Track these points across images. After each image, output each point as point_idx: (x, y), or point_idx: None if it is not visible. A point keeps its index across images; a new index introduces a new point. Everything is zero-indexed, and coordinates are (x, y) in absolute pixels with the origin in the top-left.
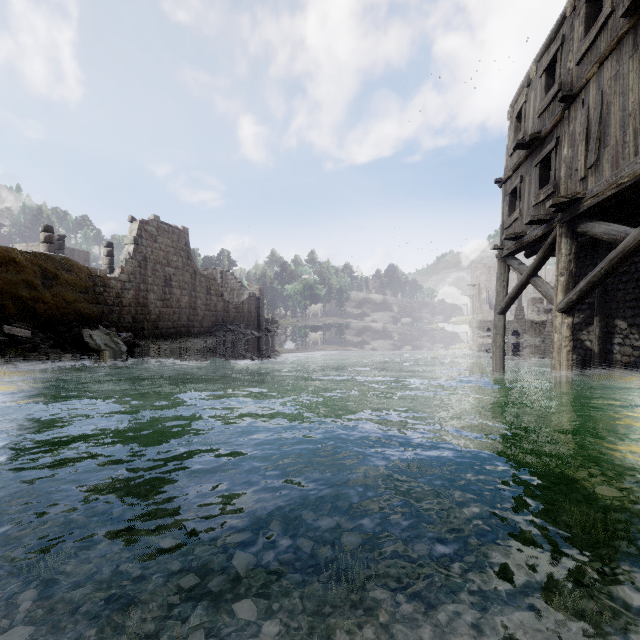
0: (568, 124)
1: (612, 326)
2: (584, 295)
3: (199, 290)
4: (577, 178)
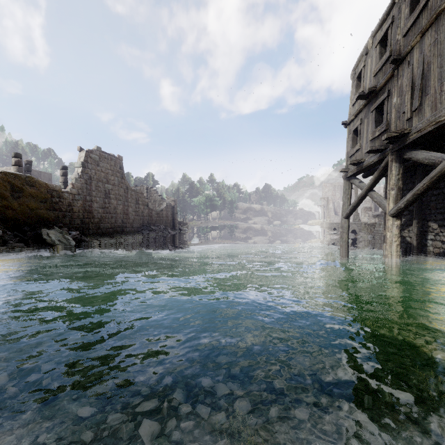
0: (397, 80)
1: (426, 226)
2: (410, 204)
3: (130, 201)
4: (404, 119)
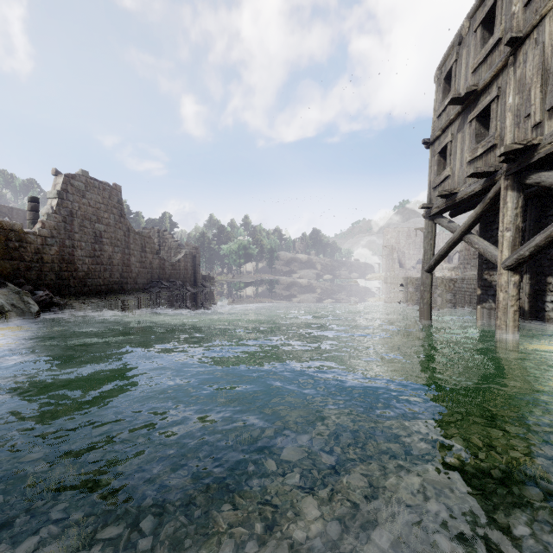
0: (514, 70)
1: (544, 284)
2: (539, 251)
3: (133, 247)
4: (528, 125)
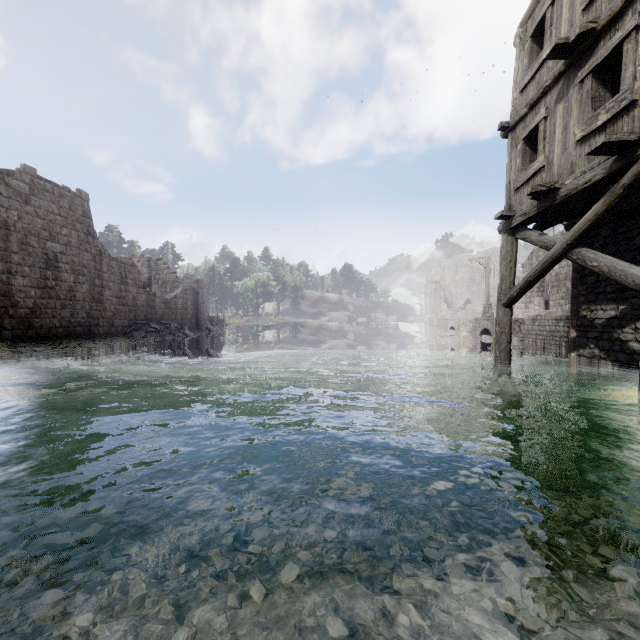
0: None
1: None
2: None
3: (107, 277)
4: None
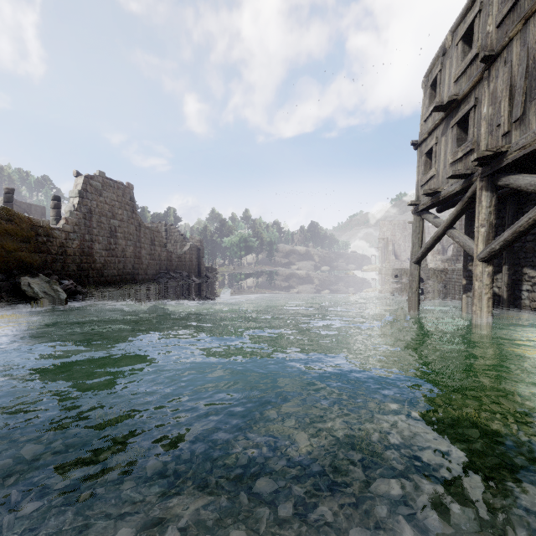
0: (488, 84)
1: (520, 274)
2: (507, 245)
3: (144, 241)
4: (499, 133)
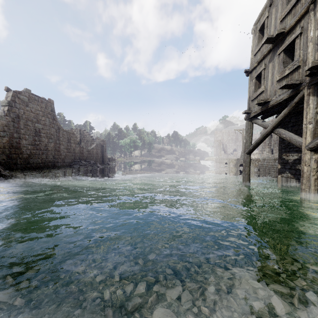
0: (314, 13)
1: None
2: None
3: (62, 139)
4: None
